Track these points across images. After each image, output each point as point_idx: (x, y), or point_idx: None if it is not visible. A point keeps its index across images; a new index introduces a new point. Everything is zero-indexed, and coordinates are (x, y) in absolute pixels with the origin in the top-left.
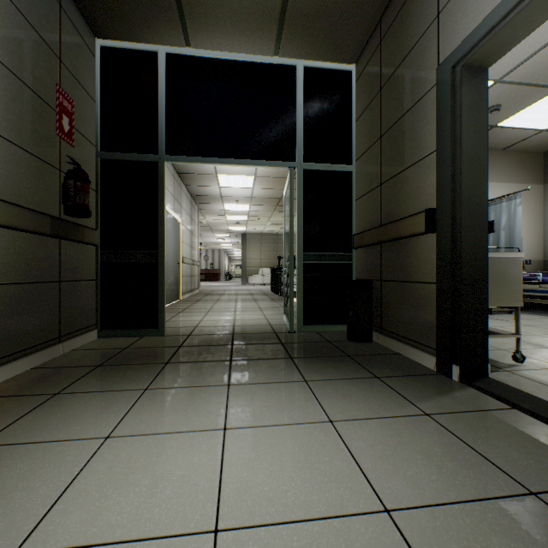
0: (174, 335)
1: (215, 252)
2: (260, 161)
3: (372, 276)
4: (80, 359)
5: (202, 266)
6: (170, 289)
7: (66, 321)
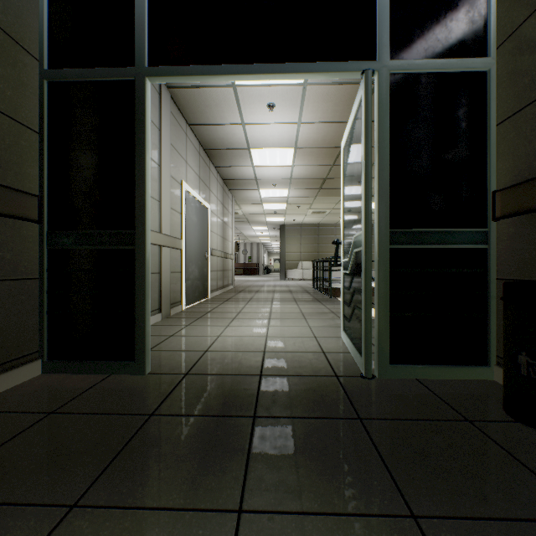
0: (161, 372)
1: (253, 246)
2: (309, 64)
3: None
4: None
5: (241, 260)
6: (193, 287)
7: None
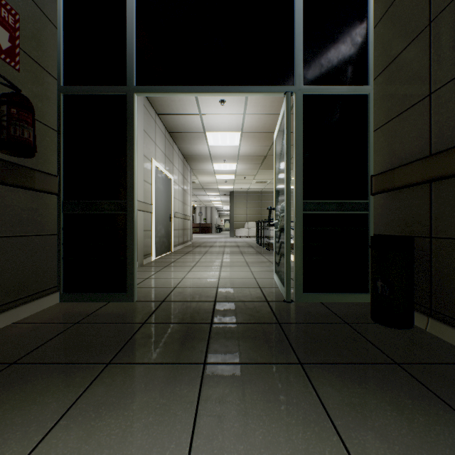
0: (145, 300)
1: (207, 209)
2: (248, 87)
3: (410, 230)
4: (4, 344)
5: (197, 221)
6: (161, 242)
7: (3, 287)
